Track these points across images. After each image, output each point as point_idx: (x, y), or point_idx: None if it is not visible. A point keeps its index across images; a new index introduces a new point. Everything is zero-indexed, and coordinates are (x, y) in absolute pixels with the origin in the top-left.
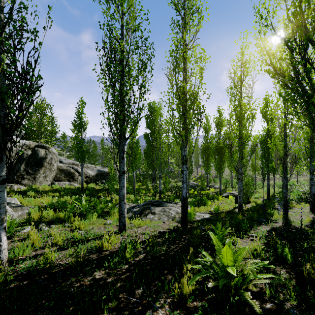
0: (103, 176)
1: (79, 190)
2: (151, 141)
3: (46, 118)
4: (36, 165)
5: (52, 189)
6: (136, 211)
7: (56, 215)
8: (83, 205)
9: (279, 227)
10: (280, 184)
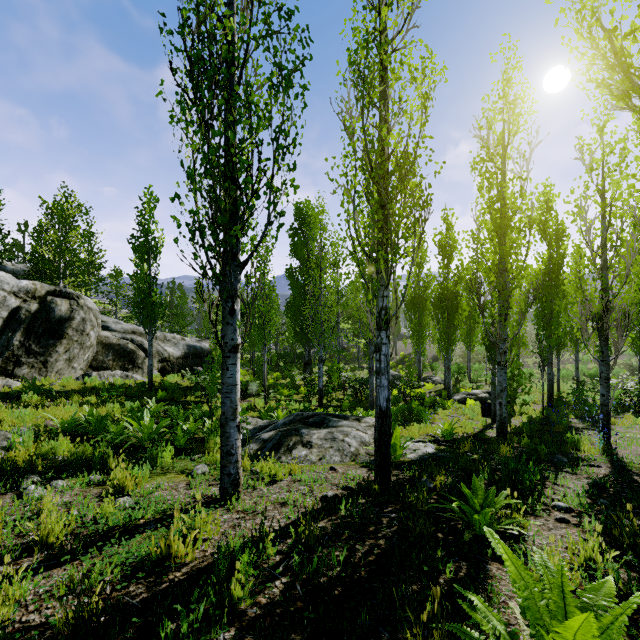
0: (199, 359)
1: (145, 390)
2: (302, 285)
3: (75, 234)
4: (48, 335)
5: (84, 387)
6: (267, 440)
7: (74, 452)
8: (145, 426)
9: (607, 477)
10: (568, 375)
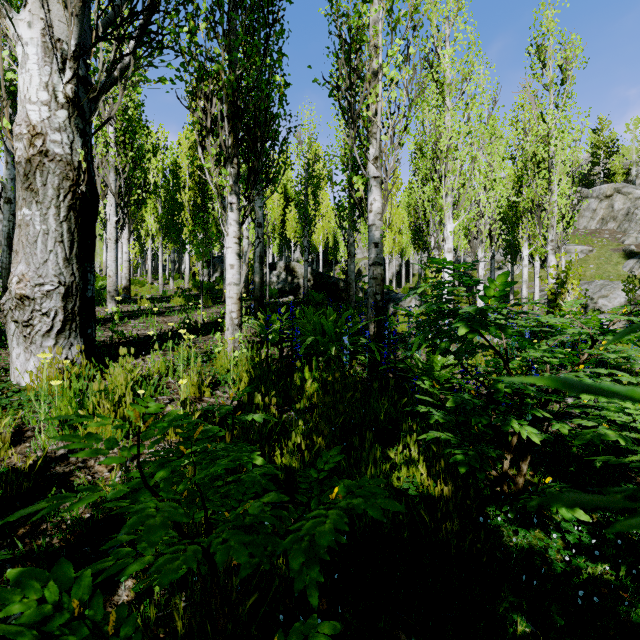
0: None
1: None
2: None
3: None
4: None
5: None
6: None
7: None
8: None
9: None
10: None
